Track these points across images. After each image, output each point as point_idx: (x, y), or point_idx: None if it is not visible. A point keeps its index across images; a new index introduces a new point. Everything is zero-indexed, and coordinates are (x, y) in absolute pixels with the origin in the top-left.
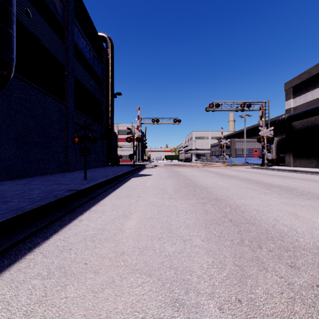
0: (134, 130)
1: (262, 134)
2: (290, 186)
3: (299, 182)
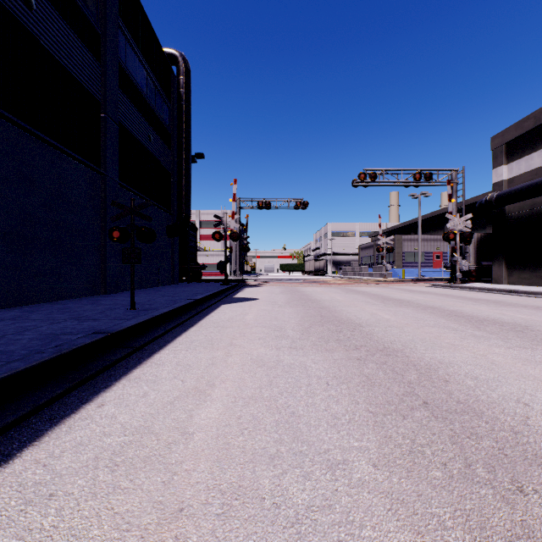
0: (227, 219)
1: (452, 226)
2: (517, 322)
3: (529, 313)
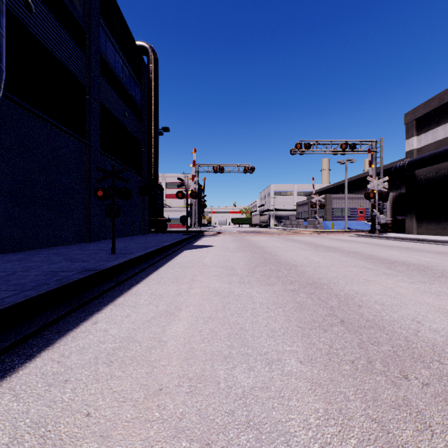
0: (188, 181)
1: (372, 187)
2: (421, 263)
3: (432, 256)
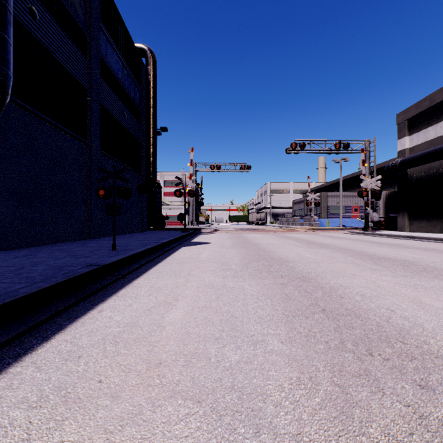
0: (186, 180)
1: (365, 185)
2: (407, 259)
3: (419, 253)
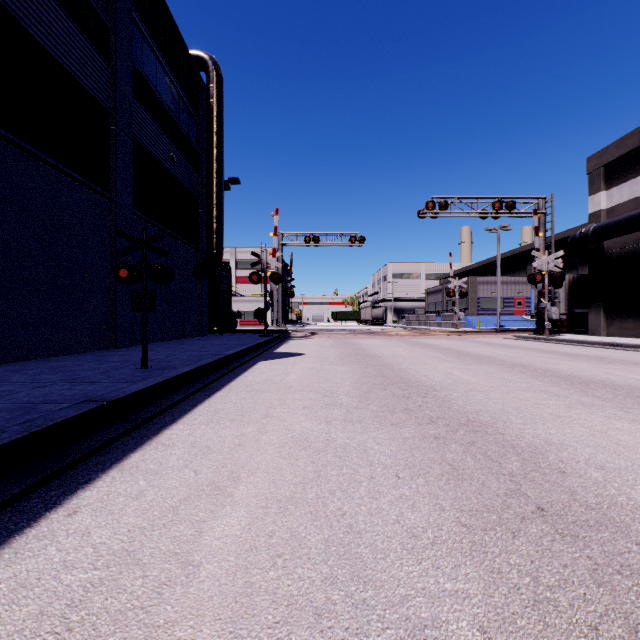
0: (267, 257)
1: (539, 266)
2: (632, 384)
3: None
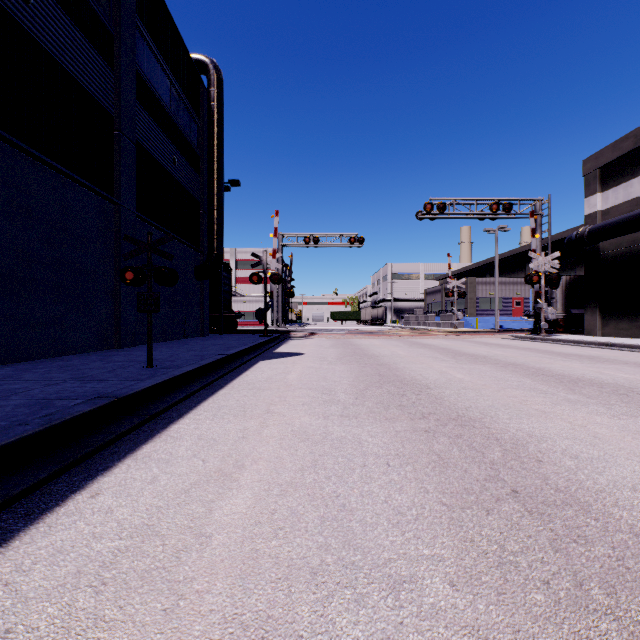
0: (267, 258)
1: (536, 267)
2: (619, 383)
3: (632, 371)
